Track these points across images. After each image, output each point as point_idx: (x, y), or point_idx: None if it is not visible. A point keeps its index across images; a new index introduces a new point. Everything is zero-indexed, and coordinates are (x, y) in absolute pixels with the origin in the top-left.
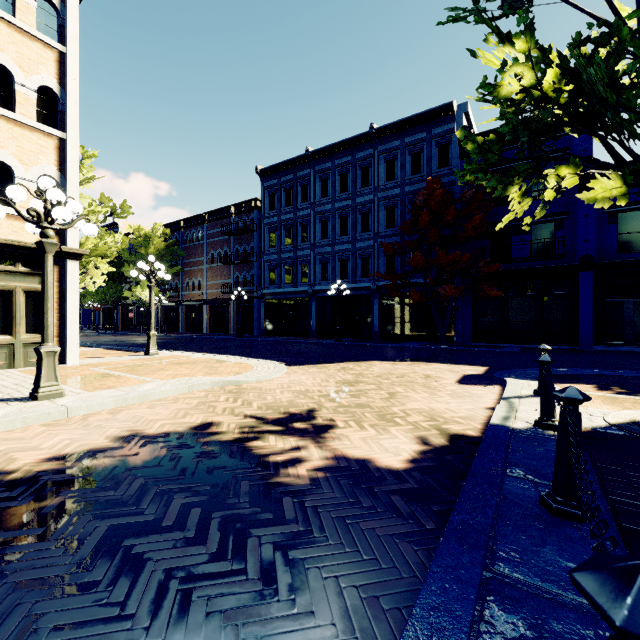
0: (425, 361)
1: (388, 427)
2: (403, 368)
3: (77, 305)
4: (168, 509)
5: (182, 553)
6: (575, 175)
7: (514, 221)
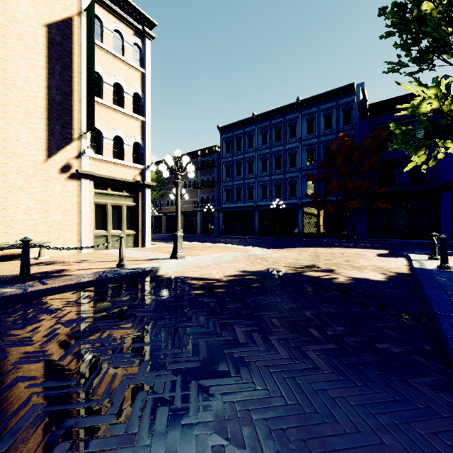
0: (346, 247)
1: (361, 270)
2: (337, 250)
3: (149, 214)
4: (305, 287)
5: (330, 294)
6: None
7: (396, 160)
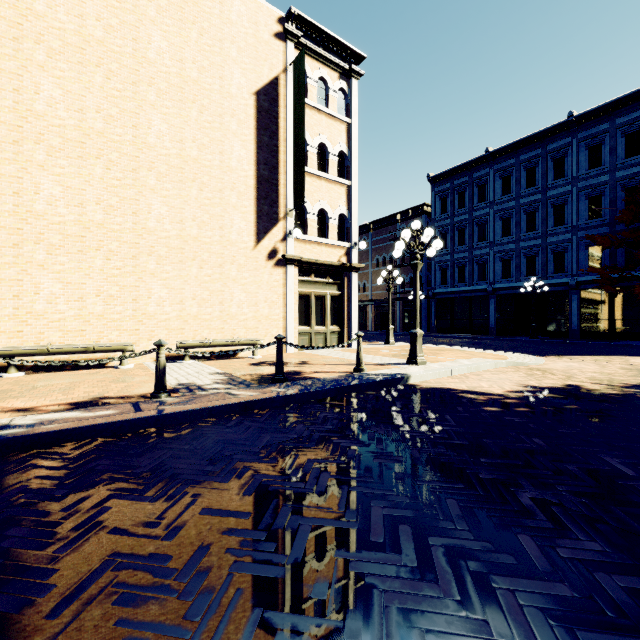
0: None
1: None
2: None
3: (356, 305)
4: None
5: None
6: None
7: None
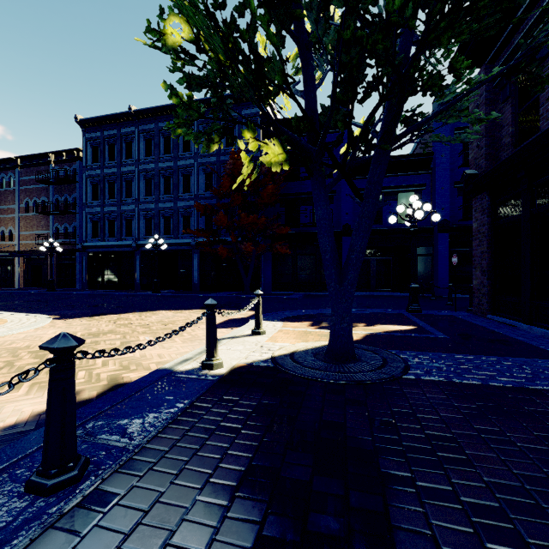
0: None
1: None
2: (182, 316)
3: None
4: None
5: None
6: (255, 139)
7: (301, 194)
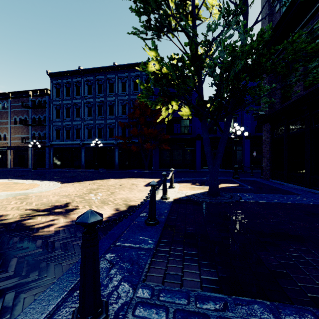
0: (135, 178)
1: (104, 206)
2: (124, 181)
3: None
4: None
5: None
6: (177, 105)
7: (175, 118)
